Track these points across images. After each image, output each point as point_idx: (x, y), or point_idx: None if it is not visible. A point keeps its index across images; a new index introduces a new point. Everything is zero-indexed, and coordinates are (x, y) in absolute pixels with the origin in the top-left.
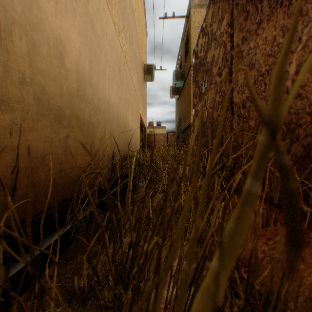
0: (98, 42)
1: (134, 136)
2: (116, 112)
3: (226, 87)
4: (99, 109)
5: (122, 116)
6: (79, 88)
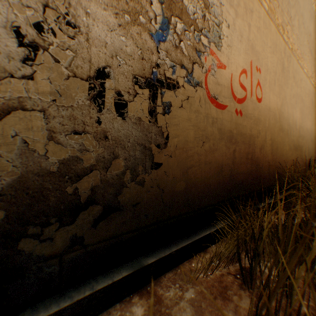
0: (302, 103)
1: None
2: (309, 133)
3: None
4: (303, 137)
5: (312, 132)
6: (298, 133)
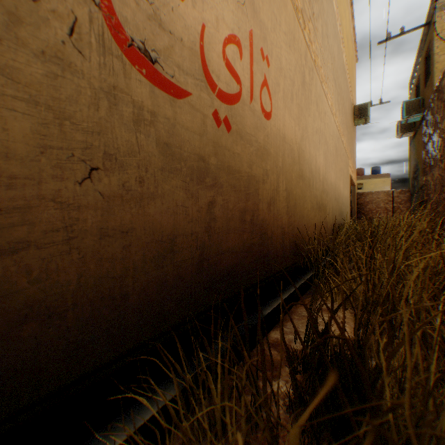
0: (327, 147)
1: (344, 203)
2: (334, 188)
3: (443, 174)
4: (327, 193)
5: (337, 188)
6: (322, 187)
